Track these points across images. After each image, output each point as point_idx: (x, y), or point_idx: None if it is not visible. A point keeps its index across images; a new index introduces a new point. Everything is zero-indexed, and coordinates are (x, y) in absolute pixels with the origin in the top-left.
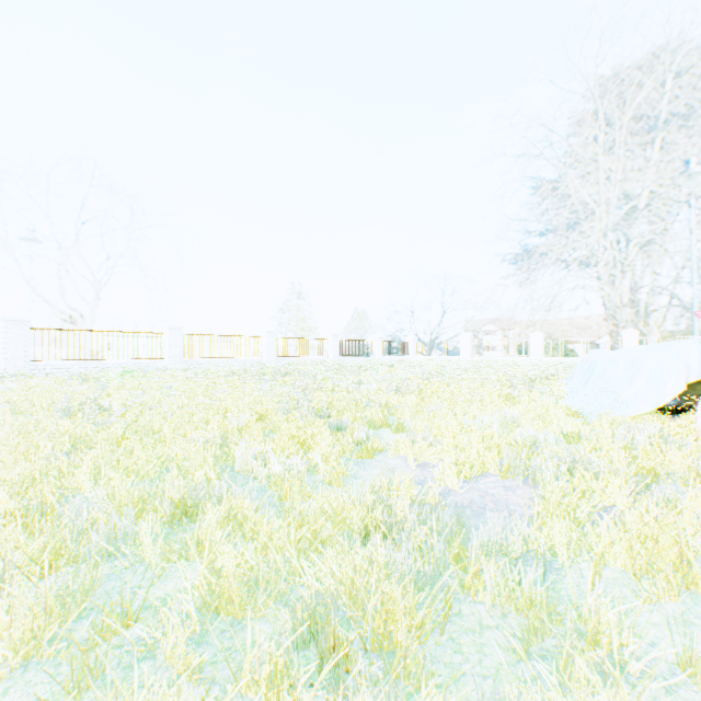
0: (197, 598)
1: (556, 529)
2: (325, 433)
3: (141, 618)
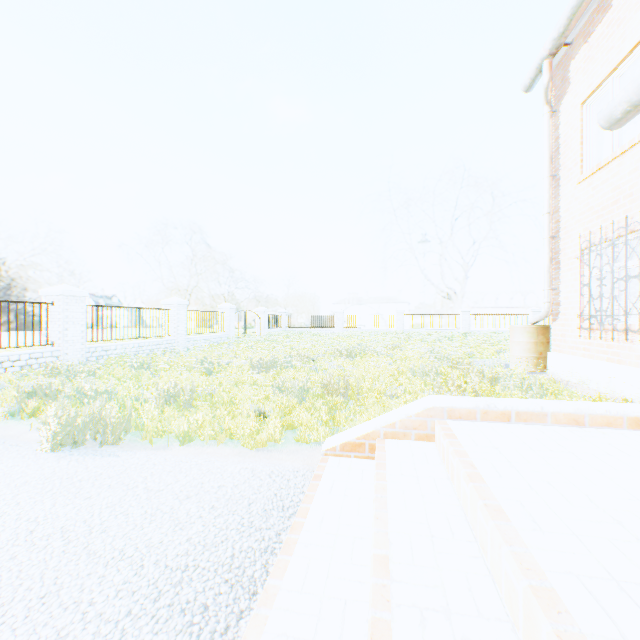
0: None
1: None
2: None
3: None
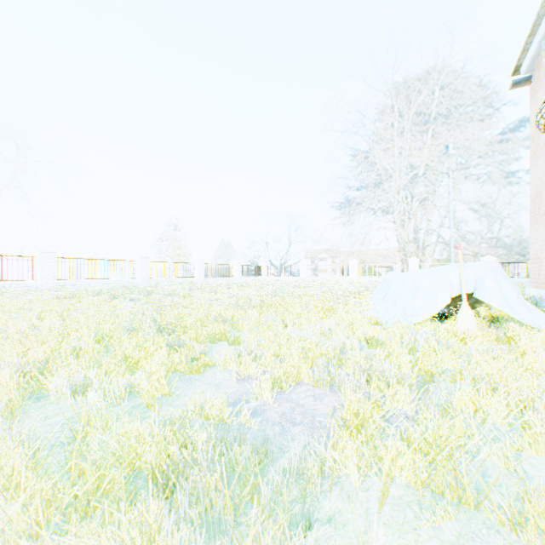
0: None
1: (350, 449)
2: (161, 351)
3: None
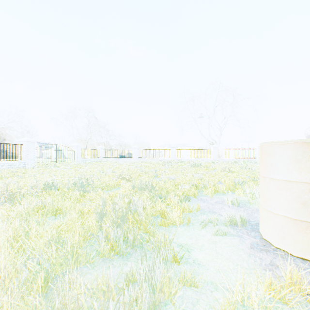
0: None
1: None
2: None
3: None
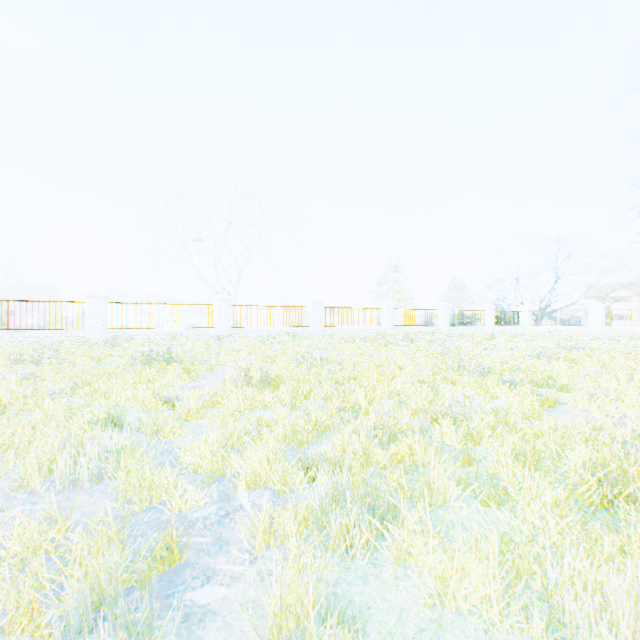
0: (510, 456)
1: None
2: (502, 386)
3: (471, 463)
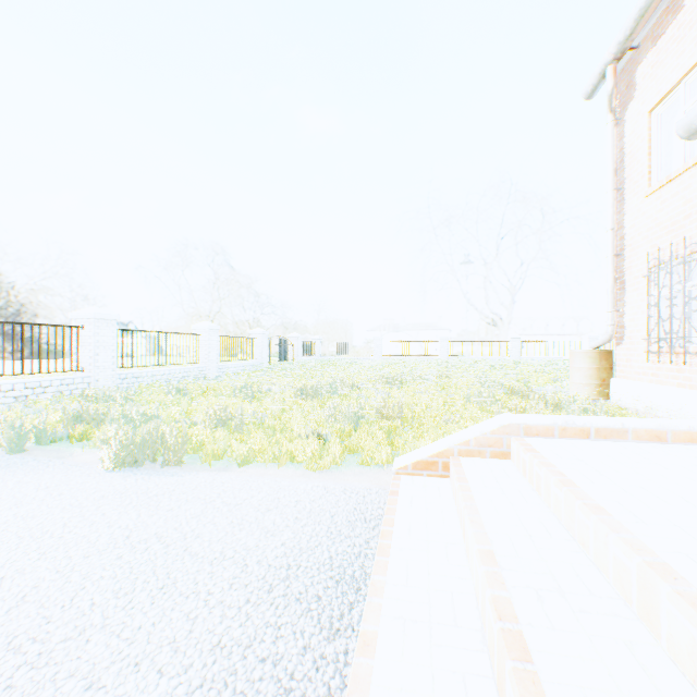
0: None
1: None
2: None
3: None
